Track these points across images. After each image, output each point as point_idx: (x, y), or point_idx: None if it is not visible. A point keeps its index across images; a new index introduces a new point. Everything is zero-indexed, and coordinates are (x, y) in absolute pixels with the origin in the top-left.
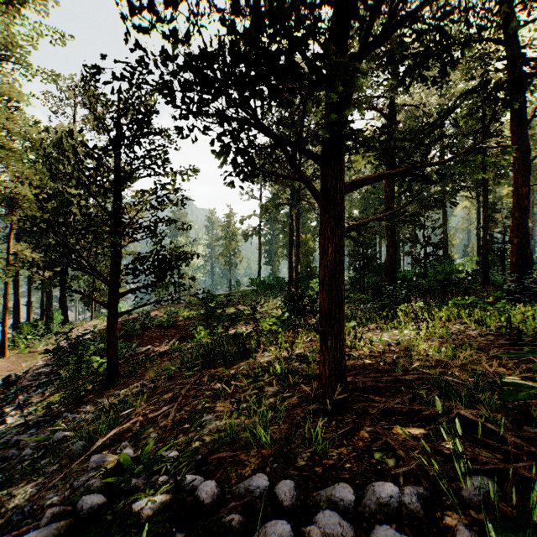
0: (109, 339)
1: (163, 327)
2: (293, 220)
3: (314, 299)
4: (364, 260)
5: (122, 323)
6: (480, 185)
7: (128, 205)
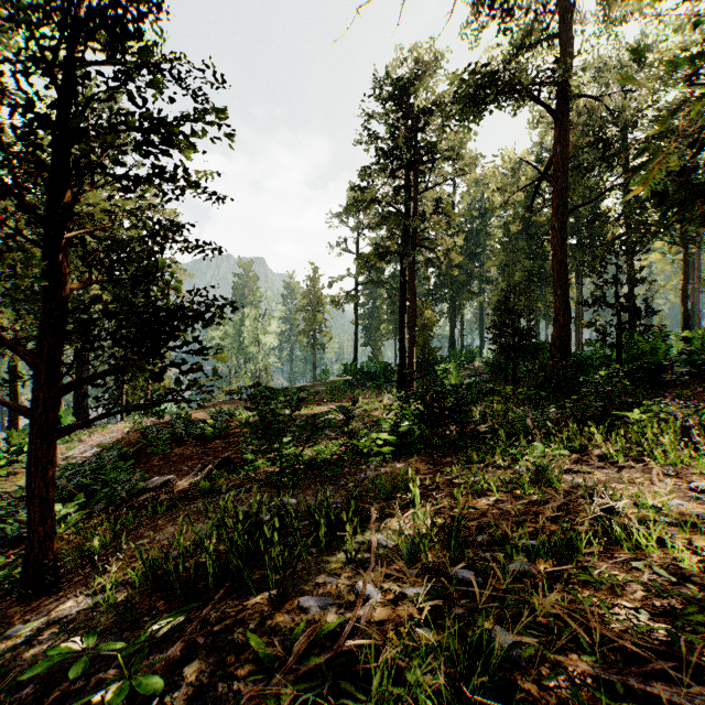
0: (30, 487)
1: (204, 439)
2: (405, 277)
3: (462, 397)
4: (515, 336)
5: (142, 432)
6: None
7: (171, 260)
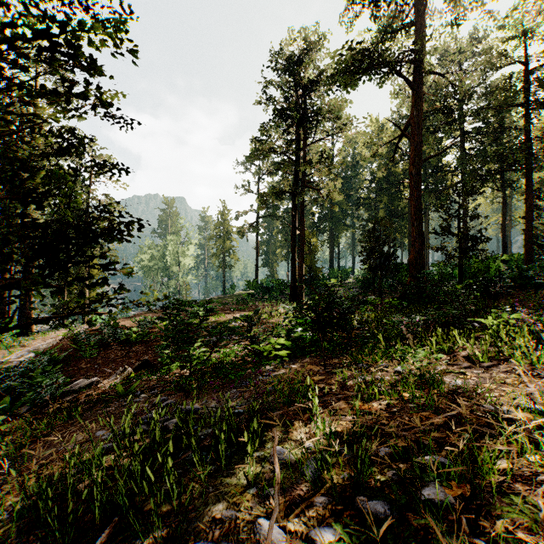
0: None
1: (128, 343)
2: (296, 212)
3: (348, 307)
4: (381, 258)
5: (73, 338)
6: (521, 168)
7: (105, 196)
